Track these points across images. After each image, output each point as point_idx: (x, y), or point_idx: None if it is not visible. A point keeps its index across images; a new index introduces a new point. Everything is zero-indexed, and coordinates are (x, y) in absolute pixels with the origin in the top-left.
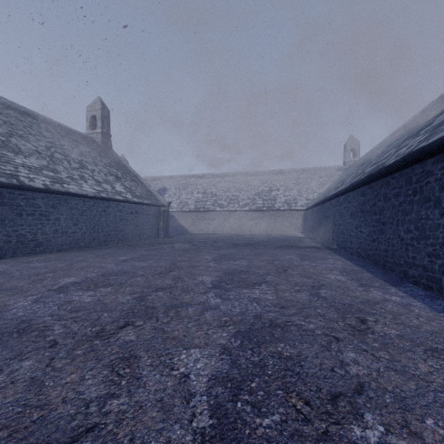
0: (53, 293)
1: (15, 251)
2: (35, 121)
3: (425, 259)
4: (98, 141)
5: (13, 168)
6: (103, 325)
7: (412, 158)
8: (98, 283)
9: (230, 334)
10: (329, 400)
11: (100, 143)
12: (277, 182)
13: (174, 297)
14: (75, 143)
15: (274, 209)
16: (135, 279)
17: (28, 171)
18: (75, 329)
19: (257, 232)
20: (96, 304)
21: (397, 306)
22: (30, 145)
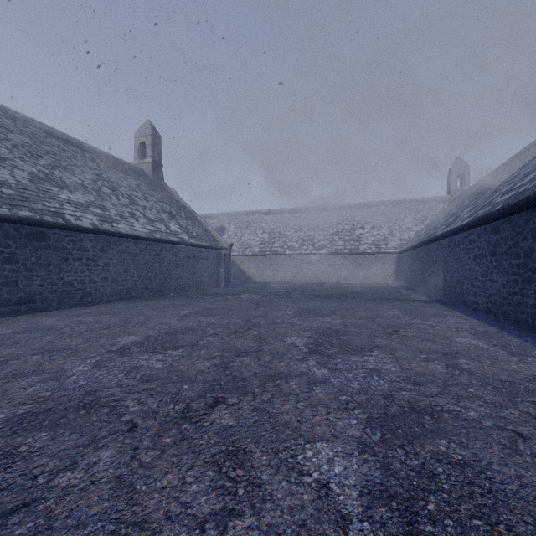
0: (114, 356)
1: (61, 302)
2: (79, 151)
3: None
4: (148, 173)
5: (58, 205)
6: (187, 402)
7: None
8: (165, 343)
9: (361, 422)
10: None
11: (151, 174)
12: (362, 219)
13: (265, 364)
14: (124, 176)
15: (358, 251)
16: (208, 339)
17: (74, 208)
18: (154, 407)
19: (336, 280)
20: (170, 372)
21: None
22: (75, 178)
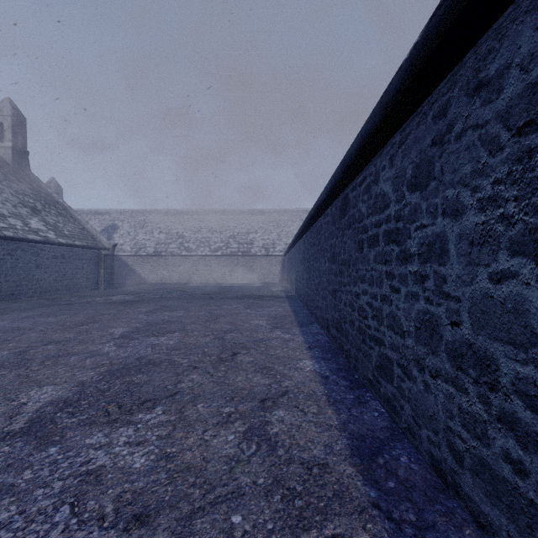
0: None
1: None
2: None
3: (321, 302)
4: (7, 159)
5: None
6: None
7: (313, 212)
8: None
9: (98, 373)
10: (139, 403)
11: (11, 161)
12: (256, 224)
13: (64, 348)
14: None
15: (250, 254)
16: (28, 335)
17: None
18: None
19: (231, 280)
20: None
21: (279, 342)
22: None
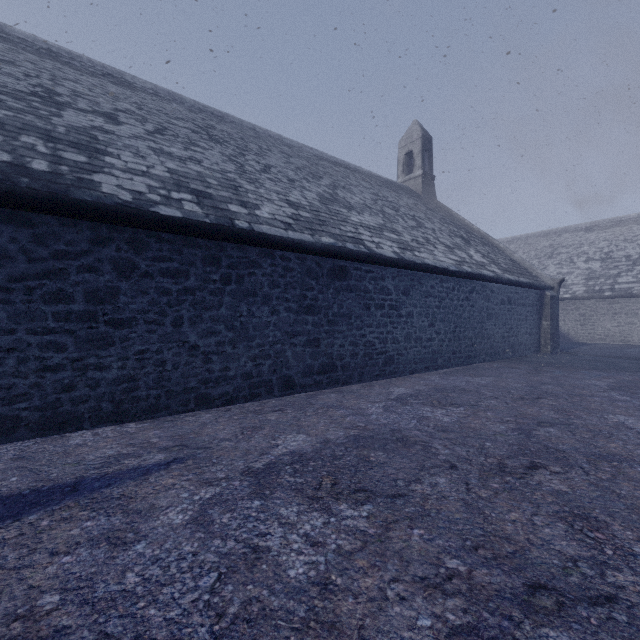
0: None
1: (362, 371)
2: (348, 171)
3: None
4: (417, 190)
5: (353, 230)
6: None
7: None
8: None
9: None
10: None
11: (421, 192)
12: None
13: None
14: (397, 194)
15: None
16: None
17: (369, 232)
18: None
19: None
20: None
21: None
22: (356, 198)
